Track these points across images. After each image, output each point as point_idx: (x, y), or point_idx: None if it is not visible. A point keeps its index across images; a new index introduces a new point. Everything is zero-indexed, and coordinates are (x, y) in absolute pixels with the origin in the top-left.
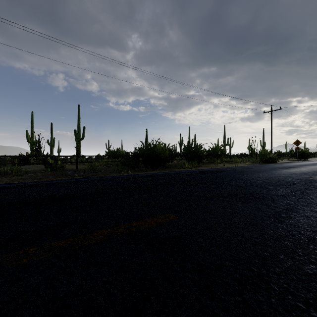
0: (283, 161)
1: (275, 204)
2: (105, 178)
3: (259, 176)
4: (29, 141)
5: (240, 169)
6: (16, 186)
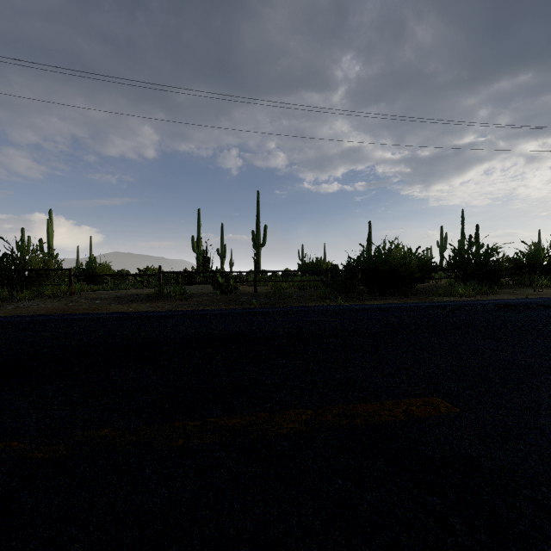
0: None
1: None
2: (298, 309)
3: None
4: (195, 251)
5: None
6: (178, 315)
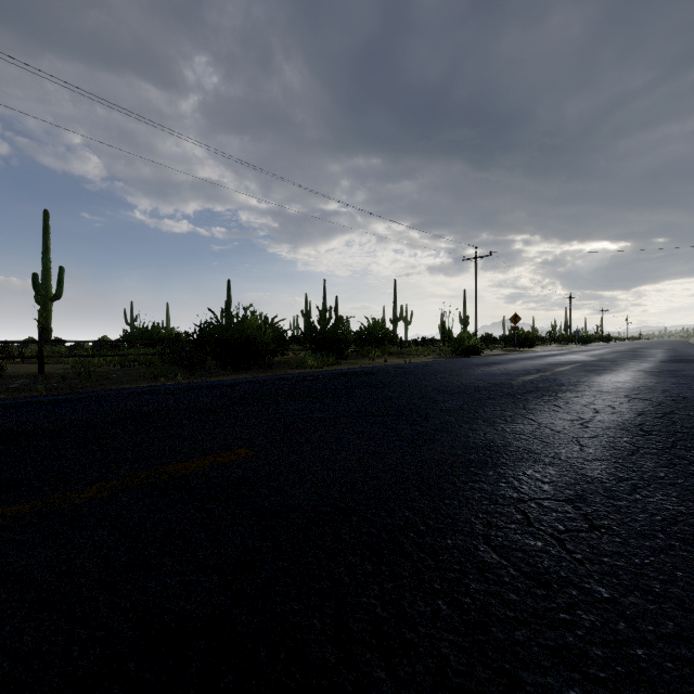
0: (493, 352)
1: (425, 423)
2: (117, 392)
3: (434, 380)
4: None
5: (412, 367)
6: None
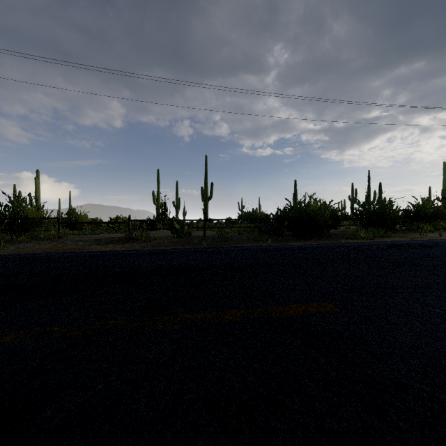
0: None
1: None
2: (237, 248)
3: None
4: (155, 203)
5: None
6: (146, 253)
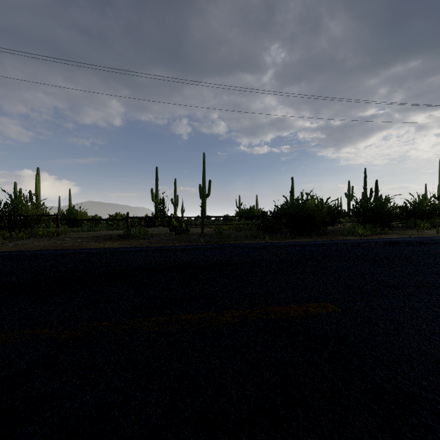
0: None
1: None
2: (235, 245)
3: None
4: (154, 200)
5: None
6: (144, 250)
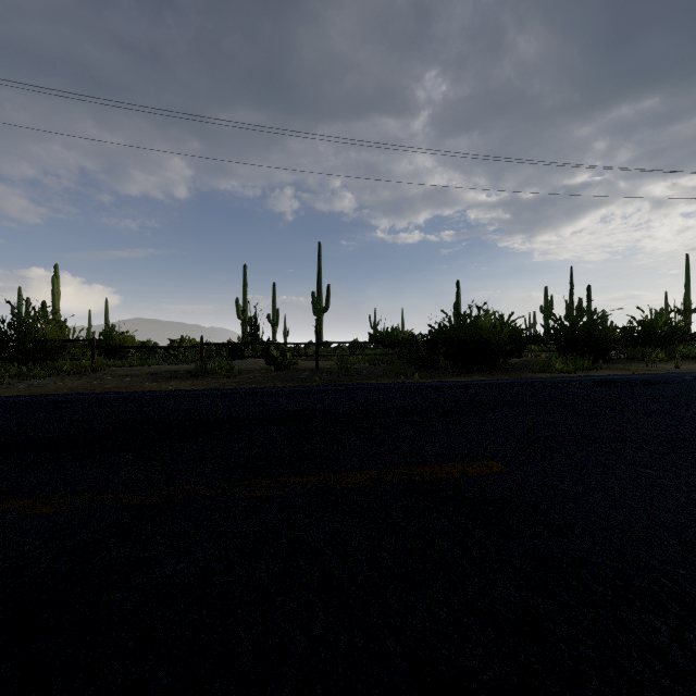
0: None
1: None
2: (367, 386)
3: None
4: (240, 317)
5: None
6: (229, 393)
